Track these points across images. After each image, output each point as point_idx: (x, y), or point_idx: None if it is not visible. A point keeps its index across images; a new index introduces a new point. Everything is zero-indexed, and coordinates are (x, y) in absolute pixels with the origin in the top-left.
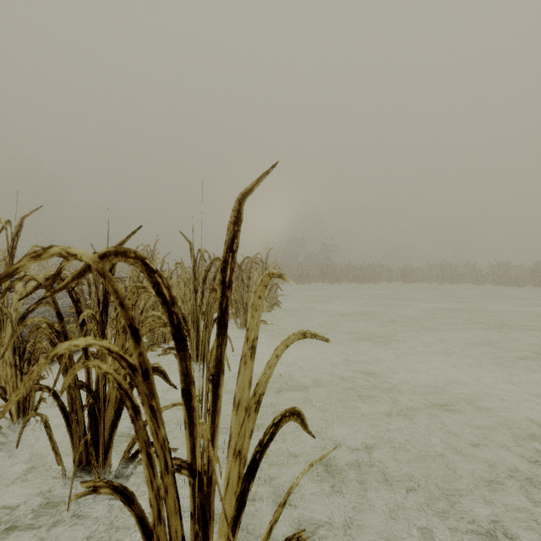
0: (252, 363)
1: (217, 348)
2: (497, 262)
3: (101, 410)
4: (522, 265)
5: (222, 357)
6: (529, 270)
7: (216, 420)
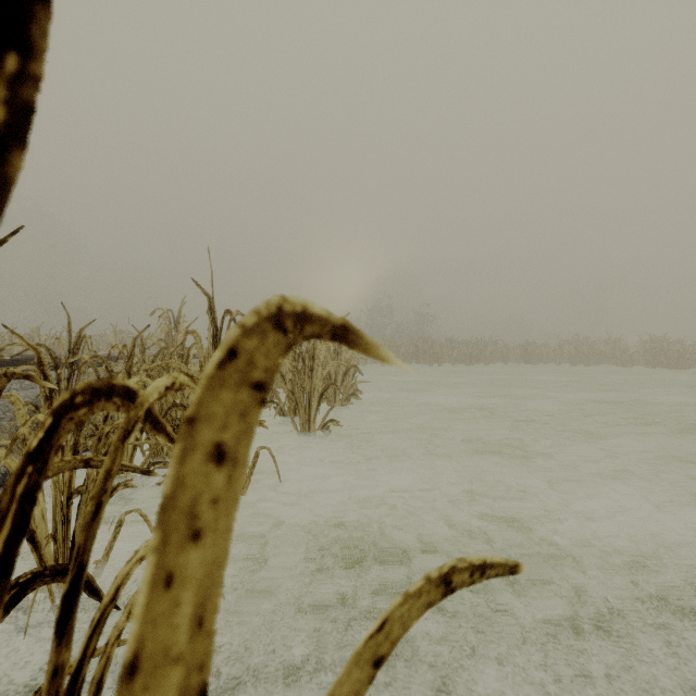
0: None
1: None
2: (650, 336)
3: None
4: (683, 341)
5: None
6: (695, 347)
7: None
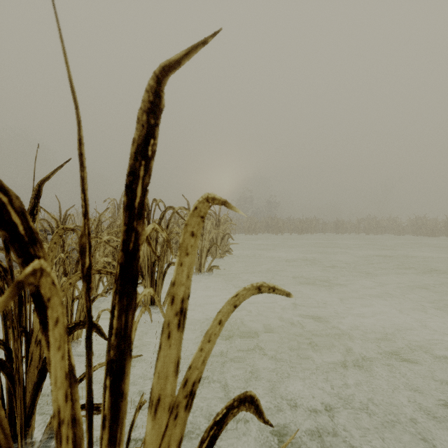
0: (180, 337)
1: (119, 316)
2: (415, 216)
3: (15, 374)
4: (437, 219)
5: (129, 331)
6: (443, 223)
7: (119, 434)
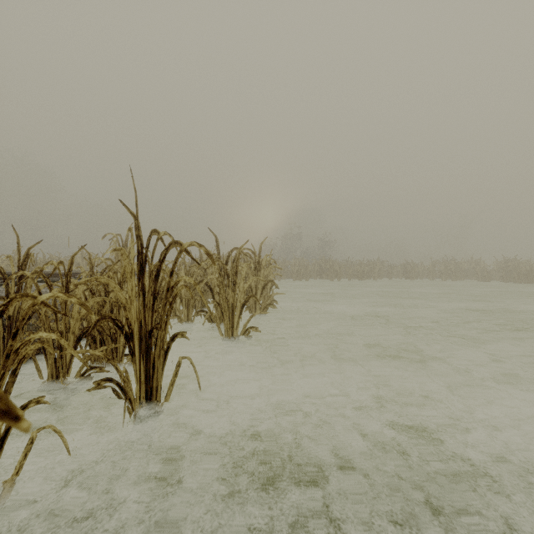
0: None
1: None
2: (504, 257)
3: None
4: (530, 261)
5: None
6: None
7: None
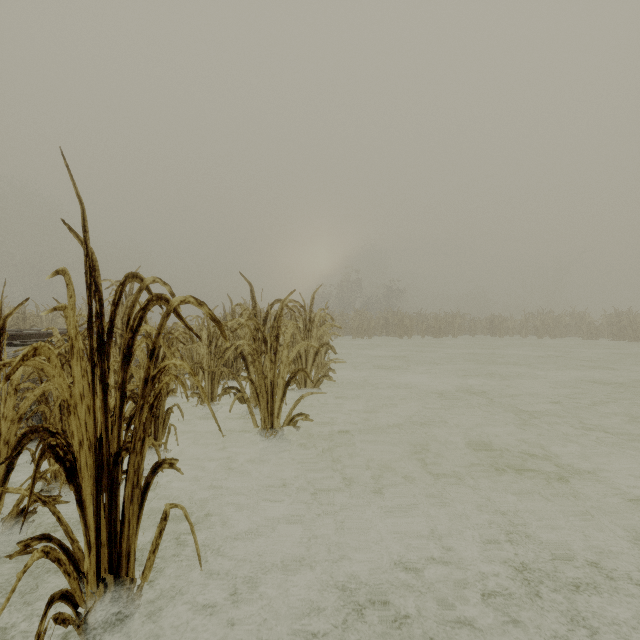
0: None
1: None
2: (615, 310)
3: None
4: None
5: None
6: None
7: None
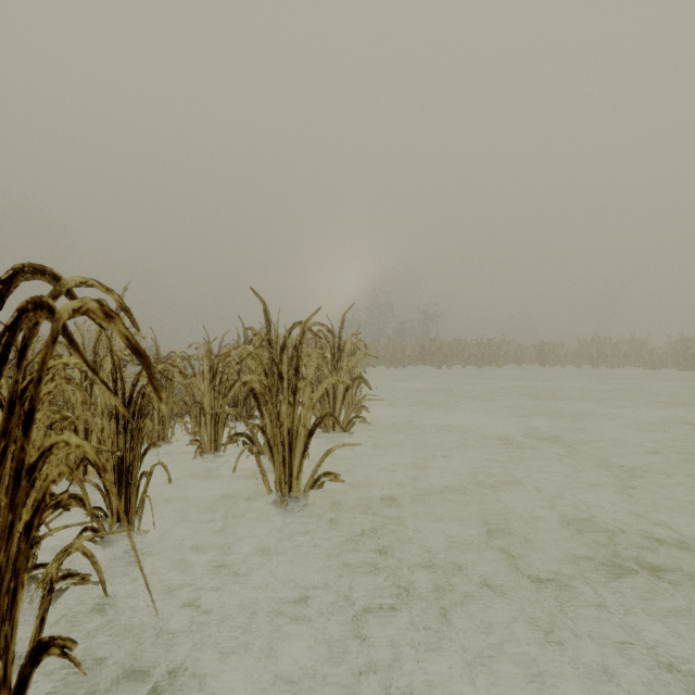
0: None
1: None
2: (681, 336)
3: None
4: None
5: None
6: None
7: None
